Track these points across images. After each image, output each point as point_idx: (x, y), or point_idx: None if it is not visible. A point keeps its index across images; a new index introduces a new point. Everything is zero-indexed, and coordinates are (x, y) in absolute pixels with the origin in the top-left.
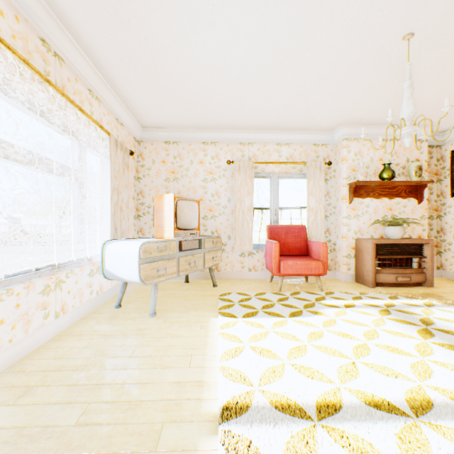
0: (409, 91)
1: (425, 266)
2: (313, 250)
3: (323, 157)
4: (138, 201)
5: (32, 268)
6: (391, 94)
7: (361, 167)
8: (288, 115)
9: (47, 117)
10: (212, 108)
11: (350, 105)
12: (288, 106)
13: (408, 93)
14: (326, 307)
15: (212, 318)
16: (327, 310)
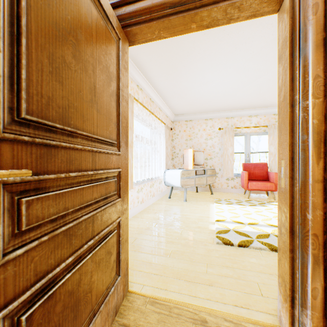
0: None
1: None
2: (270, 177)
3: None
4: (172, 151)
5: (147, 178)
6: None
7: None
8: (254, 102)
9: (149, 124)
10: (210, 105)
11: None
12: (253, 99)
13: None
14: (271, 205)
15: (211, 204)
16: (271, 206)
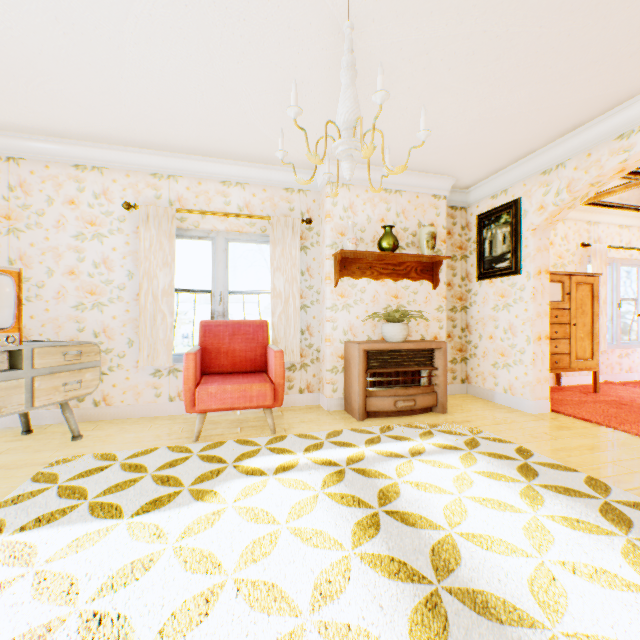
0: (348, 74)
1: (437, 382)
2: (270, 362)
3: (300, 210)
4: None
5: None
6: (372, 108)
7: (351, 228)
8: (221, 128)
9: None
10: (56, 91)
11: (317, 121)
12: (209, 107)
13: (347, 79)
14: (244, 475)
15: None
16: (237, 483)
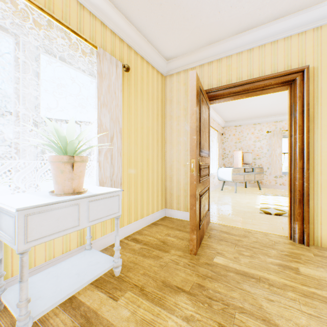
0: None
1: None
2: None
3: None
4: (222, 152)
5: None
6: None
7: None
8: None
9: None
10: (258, 112)
11: None
12: None
13: None
14: None
15: (258, 195)
16: None
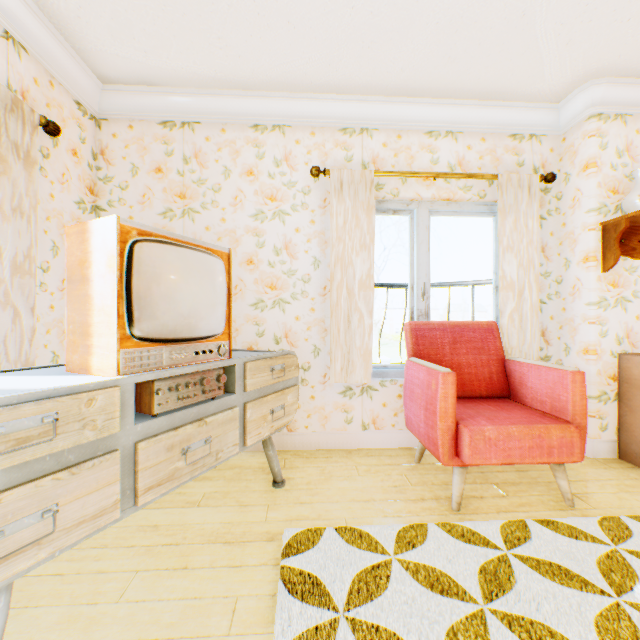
0: None
1: None
2: (533, 386)
3: (532, 164)
4: None
5: None
6: None
7: None
8: (472, 32)
9: None
10: None
11: None
12: None
13: None
14: None
15: None
16: None
